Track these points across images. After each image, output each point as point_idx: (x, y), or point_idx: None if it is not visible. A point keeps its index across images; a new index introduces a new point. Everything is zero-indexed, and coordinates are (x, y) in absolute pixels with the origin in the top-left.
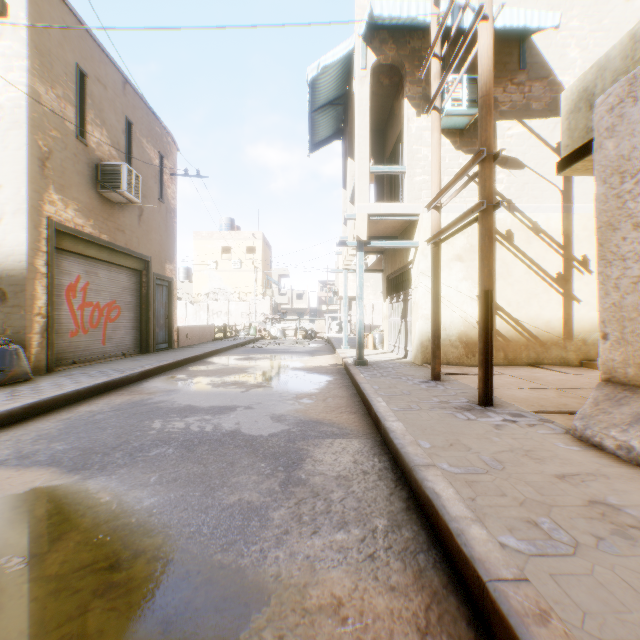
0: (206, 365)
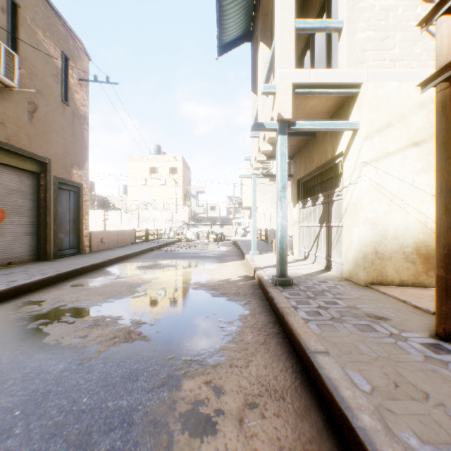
0: (96, 278)
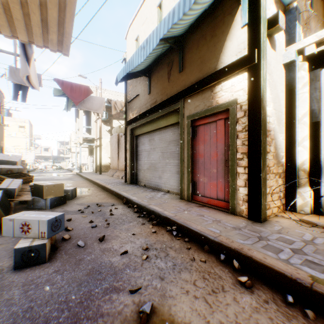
0: None
